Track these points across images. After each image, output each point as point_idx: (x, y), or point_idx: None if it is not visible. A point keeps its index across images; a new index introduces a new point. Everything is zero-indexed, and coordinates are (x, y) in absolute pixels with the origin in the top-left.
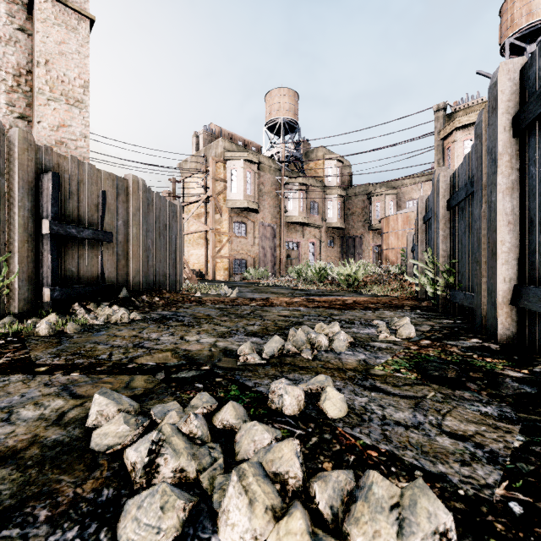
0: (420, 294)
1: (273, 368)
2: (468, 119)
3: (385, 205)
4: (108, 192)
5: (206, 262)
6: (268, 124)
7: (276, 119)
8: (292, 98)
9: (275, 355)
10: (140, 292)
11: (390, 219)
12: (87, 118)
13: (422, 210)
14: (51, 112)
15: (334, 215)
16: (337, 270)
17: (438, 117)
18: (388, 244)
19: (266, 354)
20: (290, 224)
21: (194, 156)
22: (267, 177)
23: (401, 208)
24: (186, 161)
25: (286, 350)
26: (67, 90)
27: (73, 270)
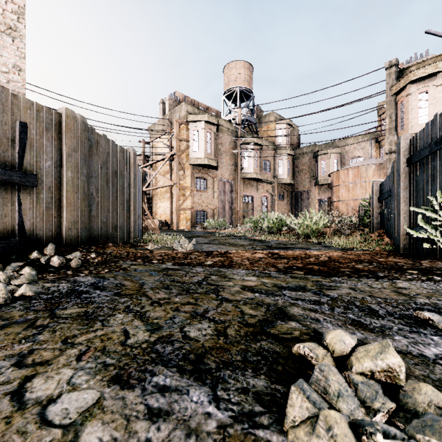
0: (403, 248)
1: None
2: (424, 71)
3: (330, 163)
4: (30, 124)
5: (171, 213)
6: (226, 93)
7: (233, 88)
8: (247, 69)
9: None
10: (75, 246)
11: (340, 173)
12: (22, 49)
13: (405, 151)
14: None
15: (284, 172)
16: (296, 220)
17: (390, 74)
18: (338, 196)
19: None
20: (245, 180)
21: (161, 120)
22: (225, 138)
23: (345, 165)
24: (154, 125)
25: None
26: None
27: None
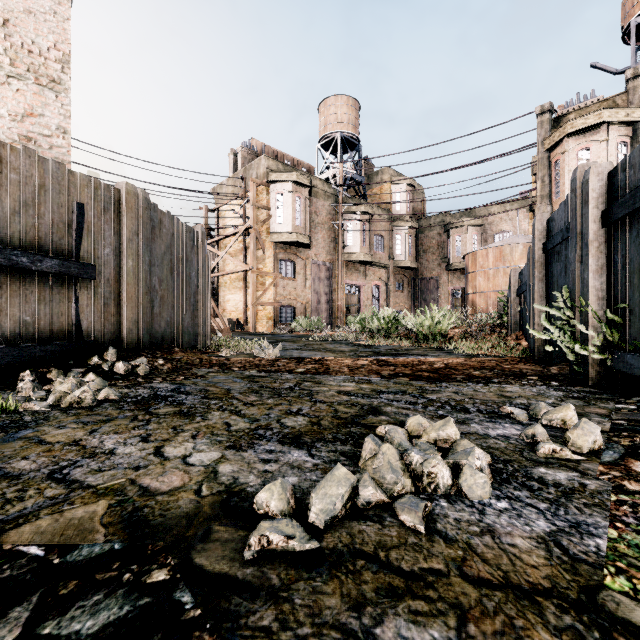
0: (538, 354)
1: (334, 584)
2: (584, 122)
3: (468, 239)
4: (88, 205)
5: (245, 310)
6: (322, 140)
7: (332, 134)
8: (352, 108)
9: (339, 516)
10: (138, 351)
11: (477, 254)
12: (67, 106)
13: (540, 234)
14: (12, 95)
15: (403, 251)
16: (414, 319)
17: (542, 122)
18: (475, 287)
19: (317, 517)
20: (349, 263)
21: (231, 179)
22: (321, 205)
23: (488, 242)
24: (221, 186)
25: (361, 500)
26: (36, 64)
27: (28, 319)
